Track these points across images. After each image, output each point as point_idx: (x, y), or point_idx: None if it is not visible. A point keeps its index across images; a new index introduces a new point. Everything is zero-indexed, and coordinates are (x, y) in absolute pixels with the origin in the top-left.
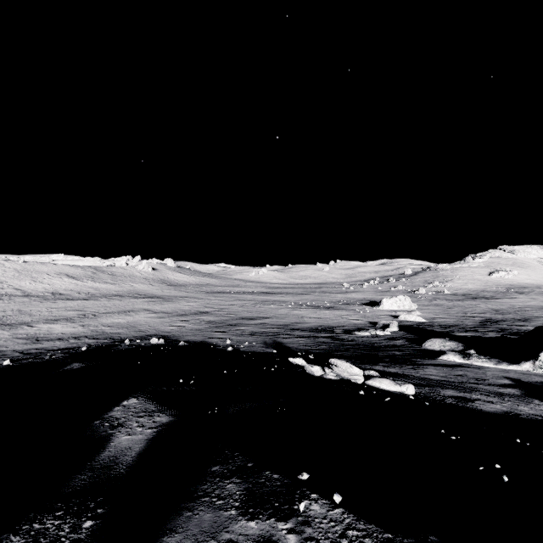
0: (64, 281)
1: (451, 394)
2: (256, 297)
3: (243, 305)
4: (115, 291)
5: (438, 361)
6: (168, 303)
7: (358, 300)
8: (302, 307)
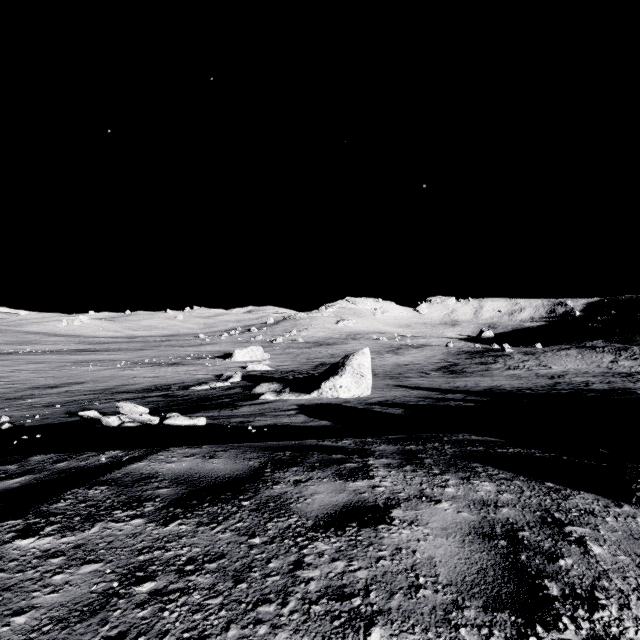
0: None
1: (239, 420)
2: (65, 357)
3: (39, 369)
4: None
5: (256, 401)
6: None
7: (212, 353)
8: (137, 366)
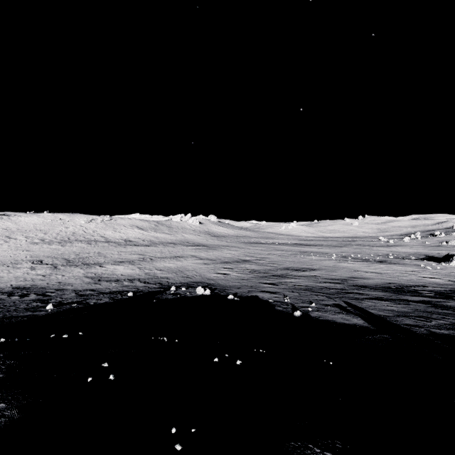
0: (135, 231)
1: None
2: (292, 248)
3: (282, 254)
4: (170, 240)
5: None
6: (212, 251)
7: (410, 254)
8: (348, 259)
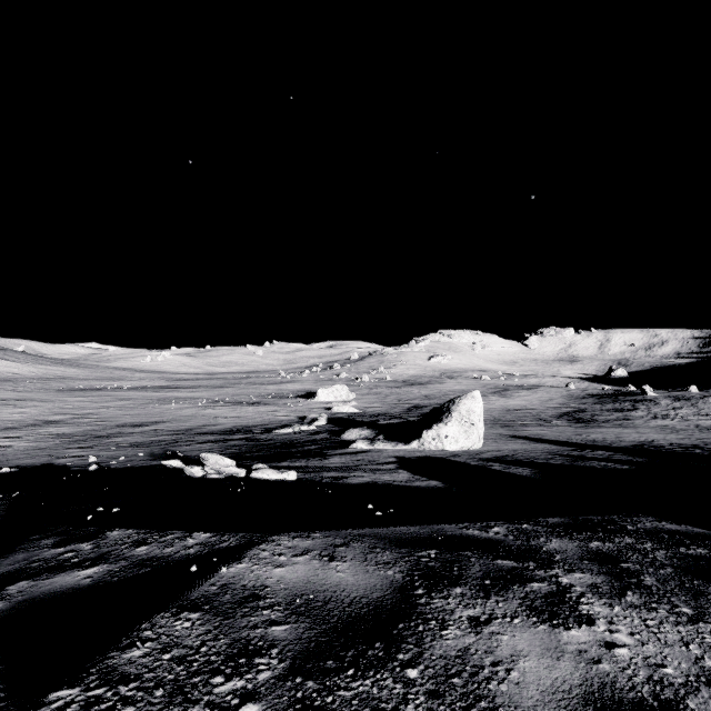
0: None
1: (332, 475)
2: (150, 394)
3: (125, 406)
4: None
5: (347, 450)
6: None
7: (293, 392)
8: (218, 405)
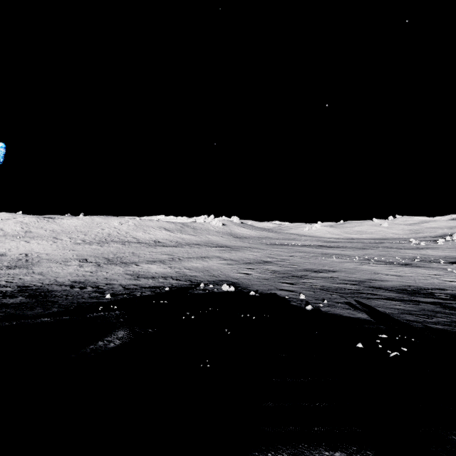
0: (163, 233)
1: None
2: (314, 250)
3: (303, 256)
4: (195, 241)
5: None
6: (235, 252)
7: (440, 258)
8: (370, 262)
